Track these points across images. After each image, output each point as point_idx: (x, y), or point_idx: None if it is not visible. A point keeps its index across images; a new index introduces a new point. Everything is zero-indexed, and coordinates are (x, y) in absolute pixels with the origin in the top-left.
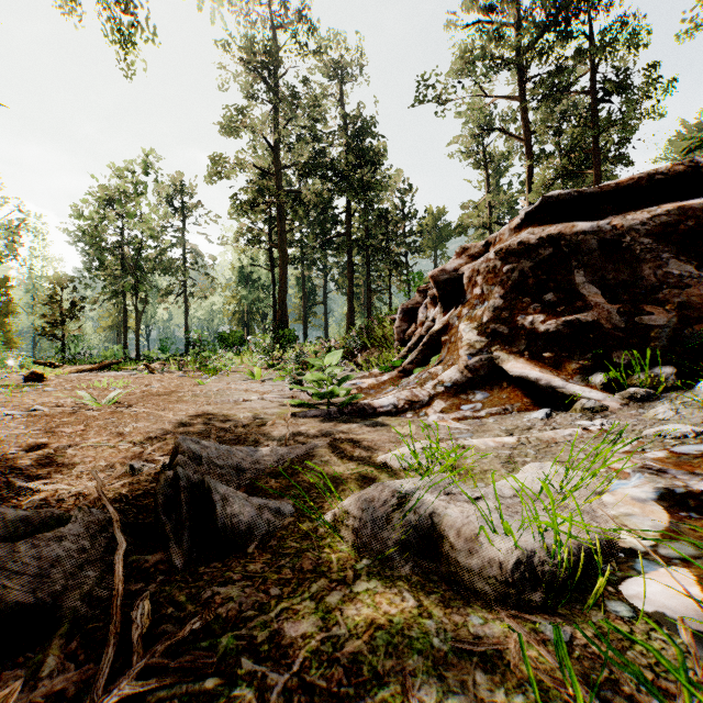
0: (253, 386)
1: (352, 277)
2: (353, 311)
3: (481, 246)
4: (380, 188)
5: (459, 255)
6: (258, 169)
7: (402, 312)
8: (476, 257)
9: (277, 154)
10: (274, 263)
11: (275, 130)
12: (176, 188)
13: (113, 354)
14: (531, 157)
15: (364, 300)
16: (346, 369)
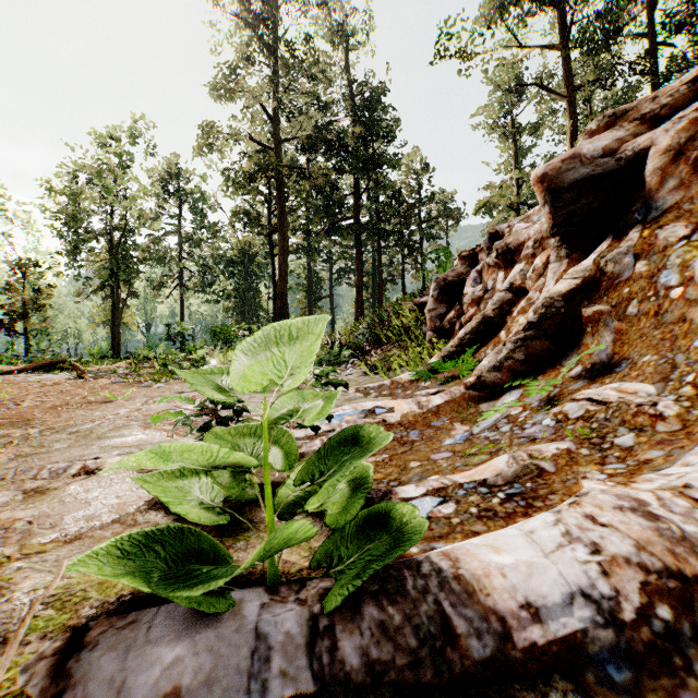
0: (189, 405)
1: (360, 265)
2: (362, 303)
3: (682, 85)
4: (393, 163)
5: (599, 133)
6: (255, 142)
7: (438, 288)
8: (659, 119)
9: (276, 125)
10: (275, 251)
11: (273, 96)
12: (171, 172)
13: (100, 351)
14: (574, 117)
15: (373, 293)
16: (354, 371)
